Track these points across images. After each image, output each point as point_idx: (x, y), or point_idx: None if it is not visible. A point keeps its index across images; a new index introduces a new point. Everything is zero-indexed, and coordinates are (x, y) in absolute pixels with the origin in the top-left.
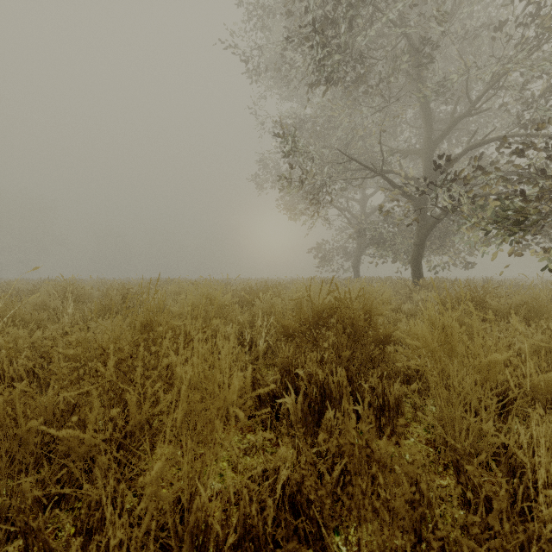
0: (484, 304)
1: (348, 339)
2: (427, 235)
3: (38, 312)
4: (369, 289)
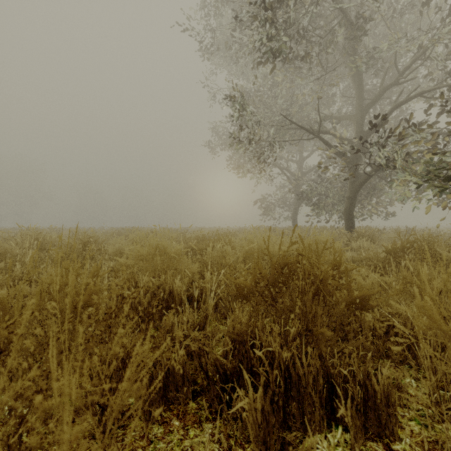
0: (434, 254)
1: (313, 301)
2: (359, 189)
3: (1, 260)
4: (320, 238)
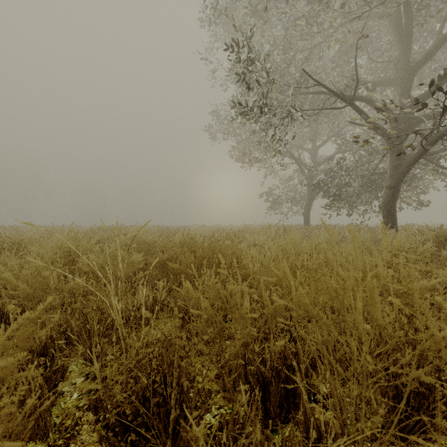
0: None
1: None
2: (405, 175)
3: None
4: None
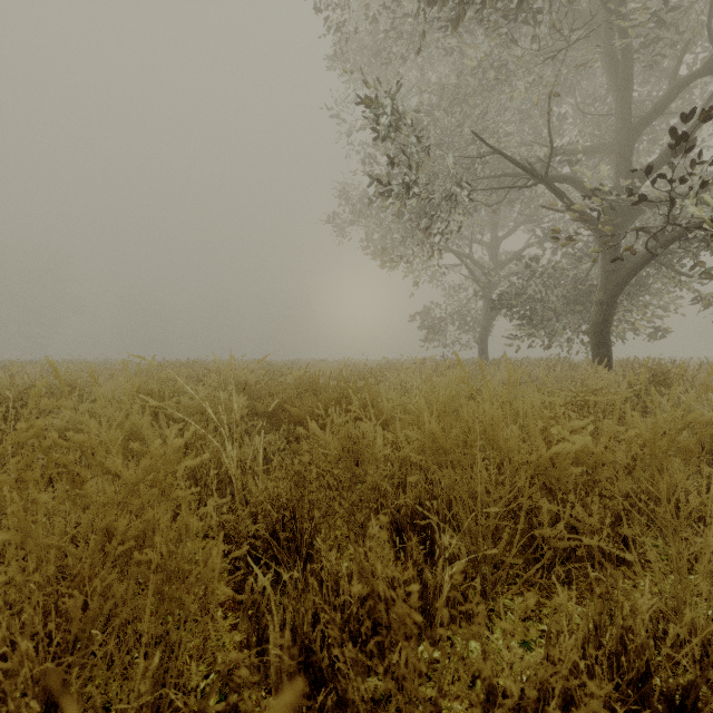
0: None
1: None
2: (623, 286)
3: None
4: None
